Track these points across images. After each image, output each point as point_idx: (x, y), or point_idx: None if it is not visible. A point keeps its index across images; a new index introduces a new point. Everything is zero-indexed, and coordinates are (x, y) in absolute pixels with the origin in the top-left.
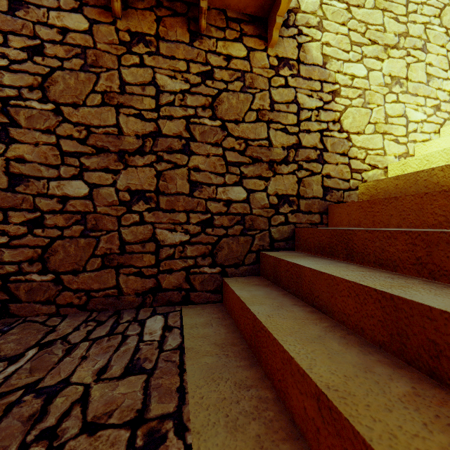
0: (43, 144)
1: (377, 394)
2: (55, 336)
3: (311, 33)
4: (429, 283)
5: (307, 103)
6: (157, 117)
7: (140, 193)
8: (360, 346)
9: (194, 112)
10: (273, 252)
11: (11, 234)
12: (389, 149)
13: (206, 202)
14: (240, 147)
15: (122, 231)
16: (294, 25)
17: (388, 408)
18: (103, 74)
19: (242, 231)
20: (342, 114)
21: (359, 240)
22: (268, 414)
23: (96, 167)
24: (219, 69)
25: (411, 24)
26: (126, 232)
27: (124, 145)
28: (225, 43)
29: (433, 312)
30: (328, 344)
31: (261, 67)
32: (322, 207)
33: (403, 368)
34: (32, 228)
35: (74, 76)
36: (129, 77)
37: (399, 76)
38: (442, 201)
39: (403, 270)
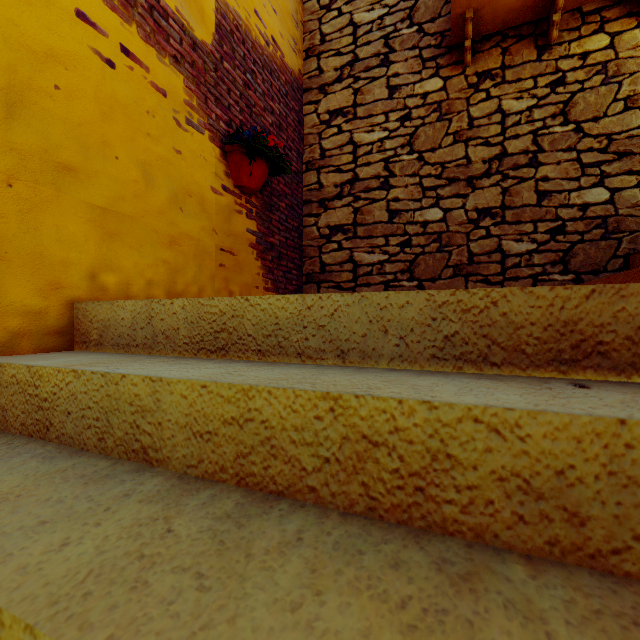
0: (410, 185)
1: None
2: None
3: None
4: None
5: None
6: (503, 140)
7: (486, 211)
8: None
9: (542, 124)
10: None
11: (390, 253)
12: None
13: (556, 210)
14: (601, 145)
15: (470, 245)
16: None
17: None
18: (454, 118)
19: (602, 235)
20: None
21: None
22: None
23: (449, 195)
24: (571, 72)
25: None
26: (474, 245)
27: (472, 172)
28: (580, 42)
29: None
30: None
31: (631, 49)
32: None
33: None
34: (403, 248)
35: (432, 128)
36: (476, 113)
37: None
38: None
39: None
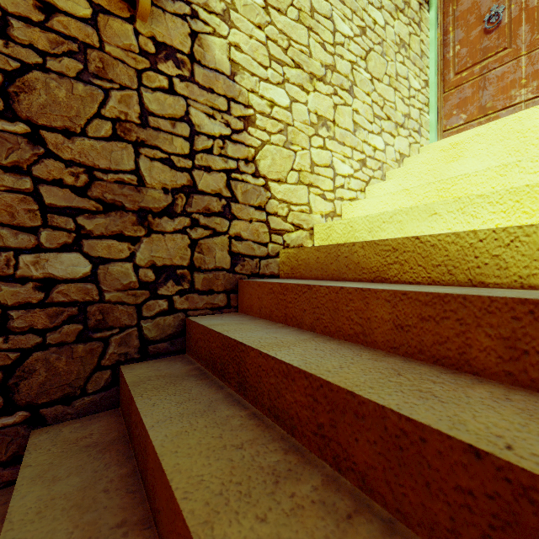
0: None
1: None
2: None
3: (213, 22)
4: (330, 496)
5: (207, 126)
6: None
7: None
8: None
9: None
10: (143, 363)
11: None
12: (316, 205)
13: None
14: (77, 180)
15: None
16: None
17: None
18: None
19: (80, 334)
20: (257, 152)
21: (252, 366)
22: None
23: None
24: (23, 23)
25: (339, 58)
26: None
27: None
28: None
29: None
30: None
31: (122, 48)
32: (229, 282)
33: None
34: None
35: None
36: None
37: (326, 117)
38: (359, 303)
39: (303, 438)
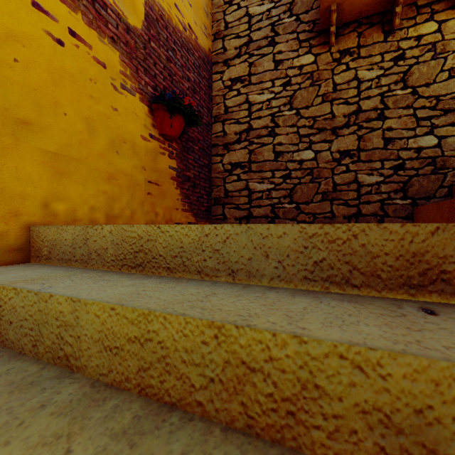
0: (290, 133)
1: None
2: None
3: None
4: None
5: None
6: (358, 100)
7: (346, 152)
8: None
9: (387, 88)
10: None
11: (275, 183)
12: None
13: (398, 152)
14: (431, 104)
15: (334, 178)
16: None
17: None
18: (323, 84)
19: (432, 171)
20: None
21: None
22: None
23: (318, 141)
24: (409, 50)
25: None
26: (337, 178)
27: (336, 123)
28: (415, 27)
29: None
30: None
31: (453, 32)
32: None
33: None
34: (285, 179)
35: (306, 91)
36: (339, 80)
37: None
38: None
39: None
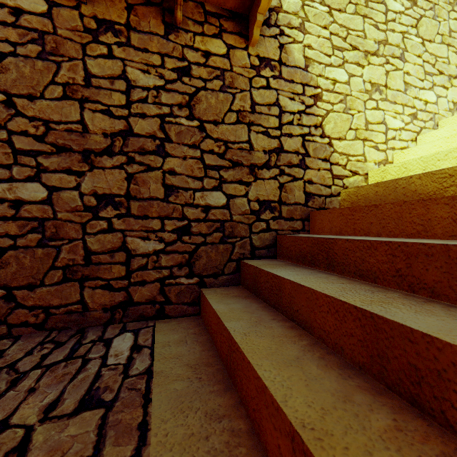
0: None
1: (356, 431)
2: (1, 363)
3: (293, 34)
4: (409, 297)
5: (289, 106)
6: (128, 115)
7: (108, 198)
8: (339, 368)
9: (169, 110)
10: (254, 260)
11: None
12: (370, 155)
13: (182, 208)
14: (220, 149)
15: (87, 240)
16: (275, 25)
17: (368, 449)
18: (65, 64)
19: (221, 239)
20: (323, 119)
21: (340, 250)
22: (240, 451)
23: (56, 168)
24: (196, 66)
25: (390, 32)
26: (92, 241)
27: (90, 144)
28: (203, 38)
29: (414, 334)
30: (306, 368)
31: (241, 66)
32: (304, 213)
33: (384, 395)
34: None
35: (29, 64)
36: (96, 69)
37: (378, 84)
38: (420, 210)
39: (383, 282)
